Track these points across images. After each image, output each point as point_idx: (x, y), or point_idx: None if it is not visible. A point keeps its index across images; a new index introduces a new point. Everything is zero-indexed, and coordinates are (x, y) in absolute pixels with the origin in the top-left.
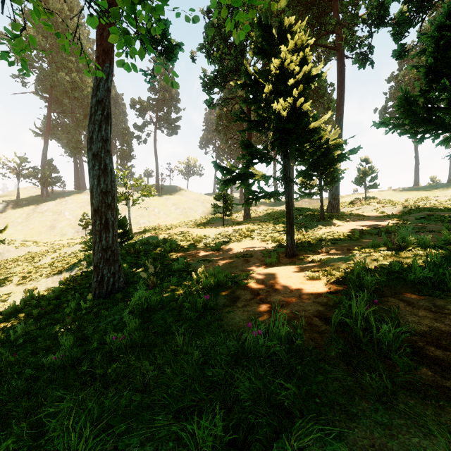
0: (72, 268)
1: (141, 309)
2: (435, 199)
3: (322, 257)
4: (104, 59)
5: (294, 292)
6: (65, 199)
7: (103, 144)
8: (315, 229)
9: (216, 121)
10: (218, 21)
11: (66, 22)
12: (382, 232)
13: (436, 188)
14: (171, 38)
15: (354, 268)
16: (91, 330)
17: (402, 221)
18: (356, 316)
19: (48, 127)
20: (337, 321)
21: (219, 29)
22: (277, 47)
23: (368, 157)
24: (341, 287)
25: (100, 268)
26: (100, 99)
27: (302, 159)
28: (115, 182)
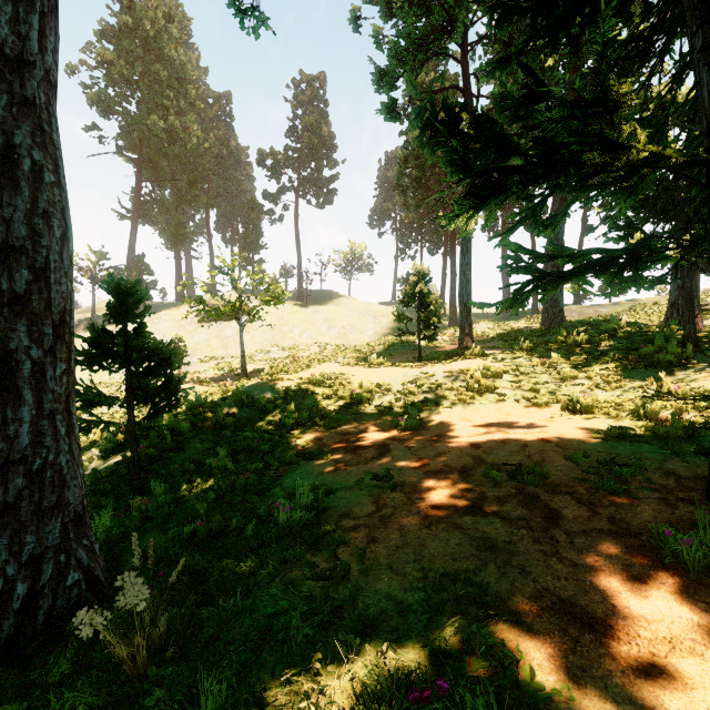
0: None
1: None
2: None
3: None
4: None
5: None
6: (158, 315)
7: (7, 76)
8: (685, 374)
9: (399, 170)
10: None
11: (161, 37)
12: None
13: None
14: None
15: None
16: None
17: None
18: None
19: (136, 205)
20: None
21: None
22: None
23: None
24: None
25: None
26: None
27: None
28: (55, 217)
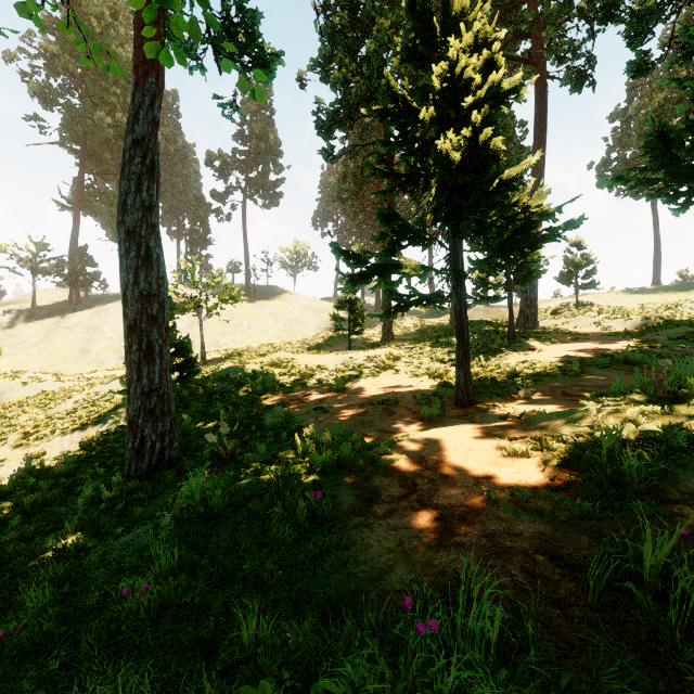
0: (102, 419)
1: (195, 514)
2: (690, 306)
3: (520, 407)
4: (147, 70)
5: (483, 483)
6: (106, 308)
7: (145, 215)
8: (500, 356)
9: (339, 184)
10: (341, 21)
11: (107, 33)
12: (616, 362)
13: (691, 288)
14: (264, 42)
15: (603, 442)
16: (100, 557)
17: (647, 343)
18: (649, 575)
19: (80, 197)
20: (602, 584)
21: (343, 34)
22: (442, 48)
23: (580, 239)
24: (573, 477)
25: (138, 425)
26: (139, 138)
27: (483, 239)
28: (165, 278)
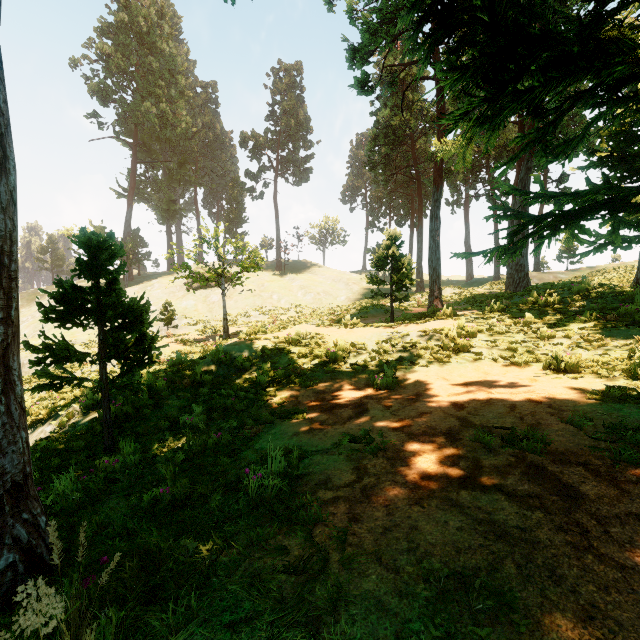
0: (54, 418)
1: None
2: None
3: None
4: None
5: None
6: (151, 283)
7: None
8: None
9: (369, 147)
10: None
11: (154, 32)
12: None
13: None
14: None
15: None
16: None
17: None
18: None
19: (132, 184)
20: None
21: None
22: None
23: None
24: None
25: None
26: None
27: None
28: None
